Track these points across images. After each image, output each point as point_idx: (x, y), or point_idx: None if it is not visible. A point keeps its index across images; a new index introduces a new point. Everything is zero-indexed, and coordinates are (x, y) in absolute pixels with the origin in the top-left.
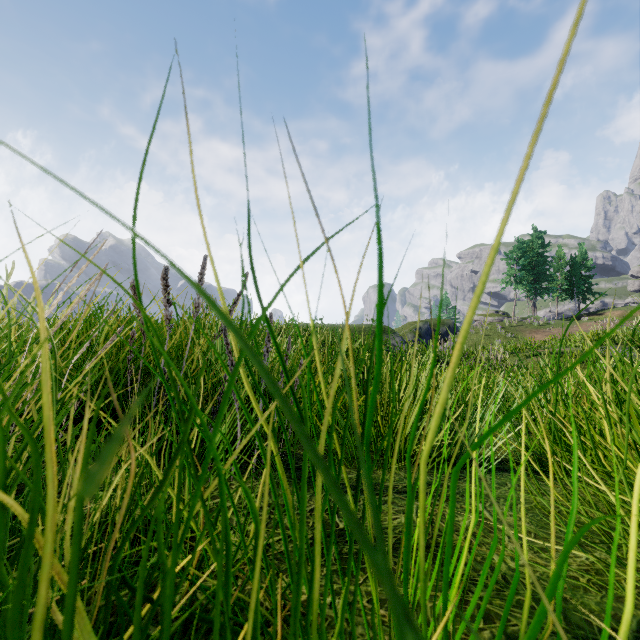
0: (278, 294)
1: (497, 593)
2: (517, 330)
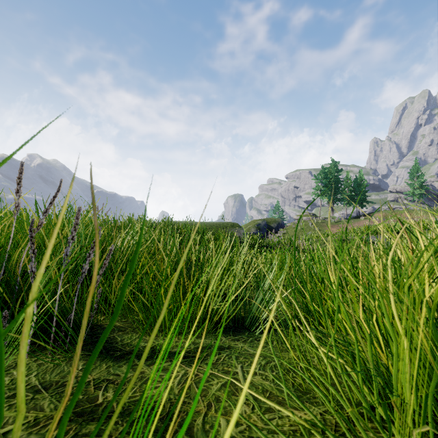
0: None
1: None
2: (321, 225)
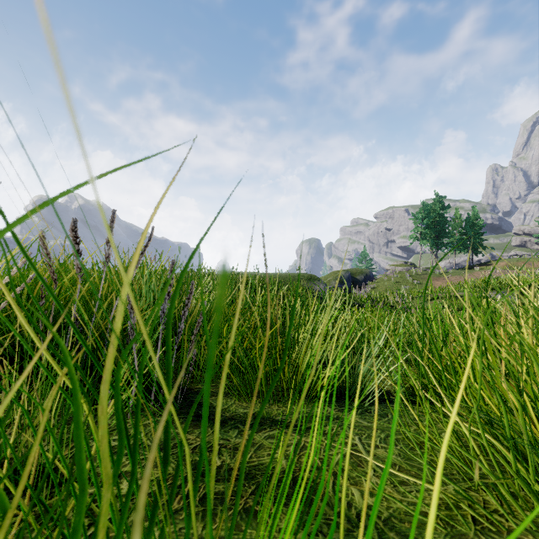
0: (2, 233)
1: (347, 533)
2: (422, 278)
